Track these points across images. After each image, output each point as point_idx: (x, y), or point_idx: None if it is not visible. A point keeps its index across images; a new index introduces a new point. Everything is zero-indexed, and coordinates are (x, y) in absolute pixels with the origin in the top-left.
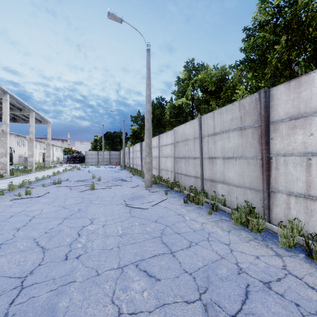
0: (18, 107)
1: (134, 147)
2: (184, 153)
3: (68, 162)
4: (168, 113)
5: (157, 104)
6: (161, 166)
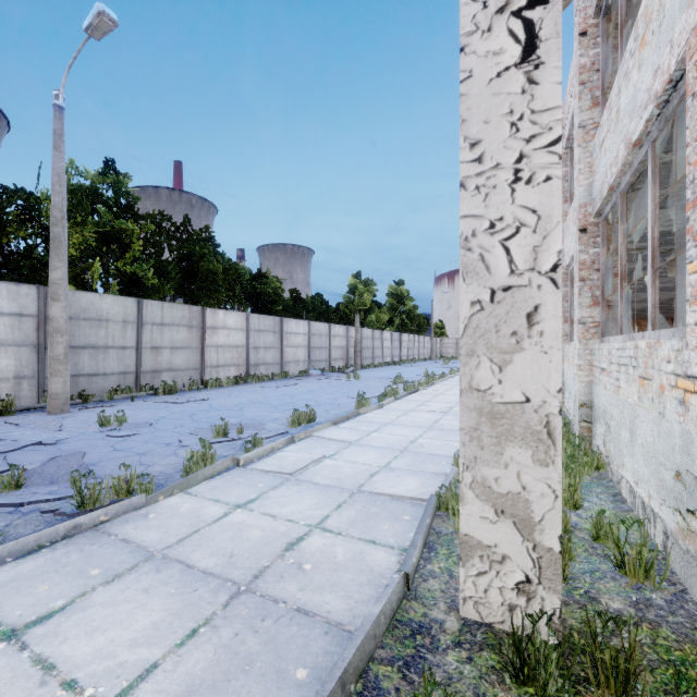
0: None
1: None
2: (92, 339)
3: None
4: None
5: None
6: None
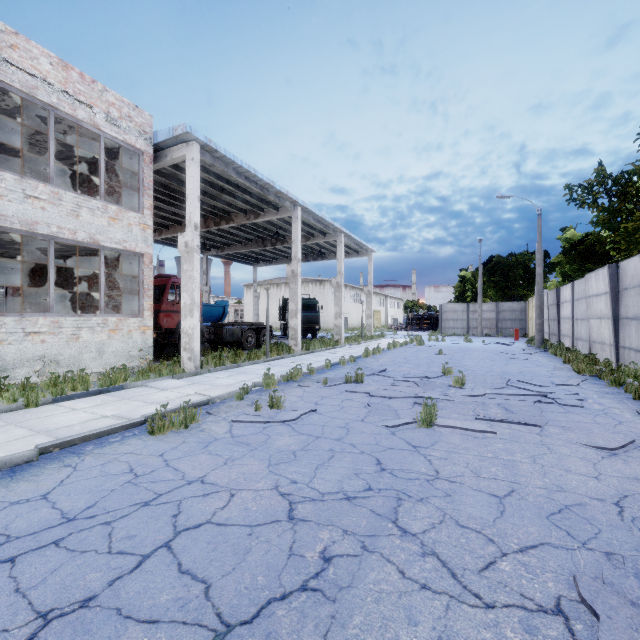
0: (320, 230)
1: (578, 286)
2: None
3: (408, 328)
4: None
5: None
6: None
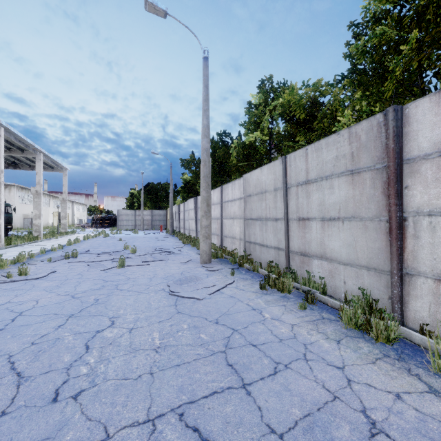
0: (18, 147)
1: (186, 205)
2: (259, 212)
3: (93, 226)
4: (234, 155)
5: (218, 142)
6: (225, 231)
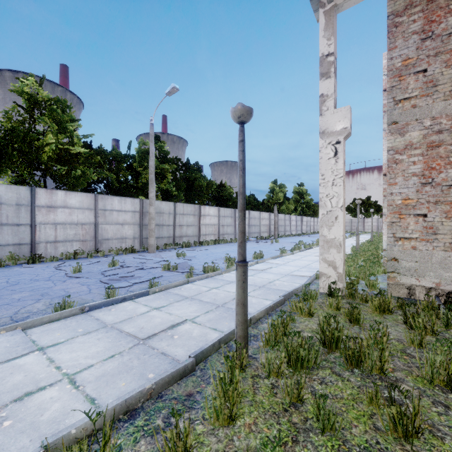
0: None
1: None
2: (158, 222)
3: None
4: (47, 150)
5: None
6: (106, 235)
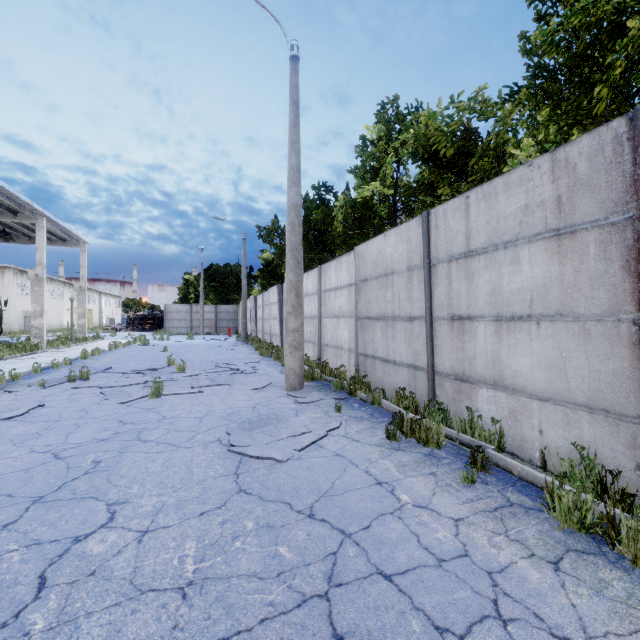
0: (8, 207)
1: (266, 296)
2: (381, 306)
3: (130, 328)
4: (340, 218)
5: (315, 201)
6: (325, 337)
